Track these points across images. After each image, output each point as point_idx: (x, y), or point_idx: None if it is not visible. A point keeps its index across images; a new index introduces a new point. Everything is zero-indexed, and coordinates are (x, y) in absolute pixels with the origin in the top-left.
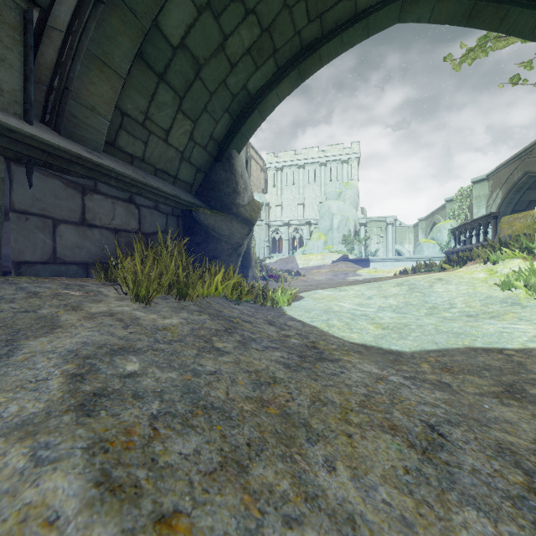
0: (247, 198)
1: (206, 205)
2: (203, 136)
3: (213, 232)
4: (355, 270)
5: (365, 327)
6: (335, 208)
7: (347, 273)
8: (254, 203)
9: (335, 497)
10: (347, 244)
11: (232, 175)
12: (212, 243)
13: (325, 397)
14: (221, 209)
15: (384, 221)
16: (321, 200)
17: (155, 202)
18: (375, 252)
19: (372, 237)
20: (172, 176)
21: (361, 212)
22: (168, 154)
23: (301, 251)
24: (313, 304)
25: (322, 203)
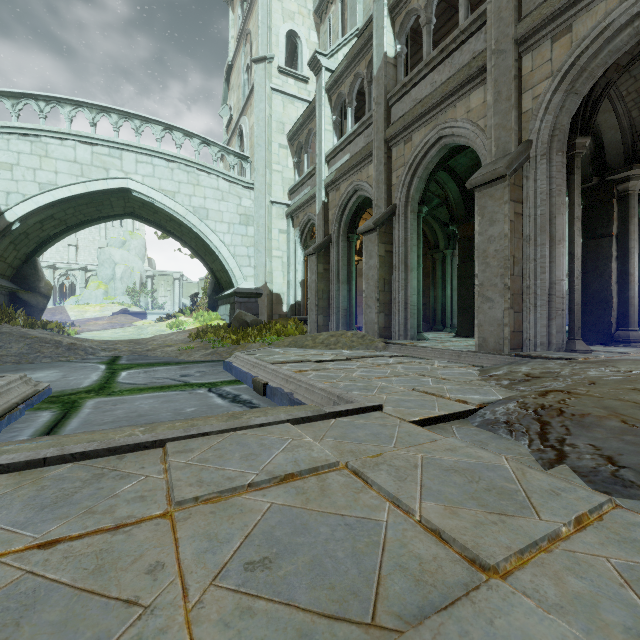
0: (44, 282)
1: (20, 287)
2: (21, 254)
3: (29, 303)
4: (133, 321)
5: (107, 338)
6: (118, 256)
7: (124, 324)
8: (48, 284)
9: (89, 343)
10: (133, 295)
11: (36, 271)
12: (28, 308)
13: (89, 340)
14: (30, 290)
15: (172, 276)
16: (101, 245)
17: (1, 291)
18: (163, 305)
19: (160, 290)
20: (3, 275)
21: (149, 263)
22: (4, 266)
23: (73, 300)
24: (88, 335)
25: (103, 249)
